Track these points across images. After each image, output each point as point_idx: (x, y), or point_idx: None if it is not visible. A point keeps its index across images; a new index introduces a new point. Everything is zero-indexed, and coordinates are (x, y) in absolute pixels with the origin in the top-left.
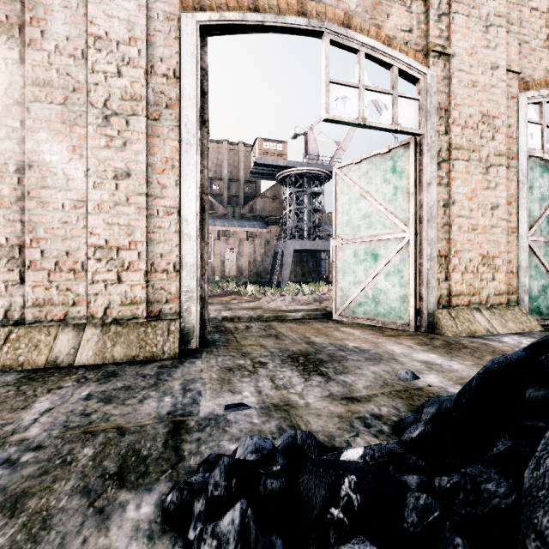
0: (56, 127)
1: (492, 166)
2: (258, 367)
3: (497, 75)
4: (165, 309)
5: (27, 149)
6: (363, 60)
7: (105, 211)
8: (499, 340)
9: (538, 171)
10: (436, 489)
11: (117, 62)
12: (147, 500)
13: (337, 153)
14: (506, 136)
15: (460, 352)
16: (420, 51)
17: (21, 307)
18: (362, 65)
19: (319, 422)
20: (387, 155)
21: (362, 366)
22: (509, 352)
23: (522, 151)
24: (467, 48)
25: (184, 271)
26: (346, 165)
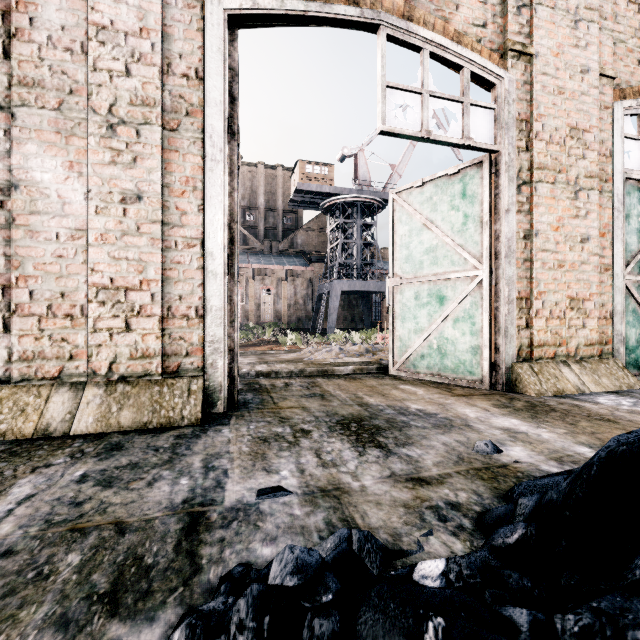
0: (48, 138)
1: (582, 190)
2: (300, 437)
3: (589, 80)
4: (185, 363)
5: (11, 165)
6: (427, 60)
7: (111, 242)
8: (593, 400)
9: (636, 196)
10: (558, 634)
11: (125, 58)
12: (147, 637)
13: (392, 179)
14: (599, 154)
15: (548, 417)
16: (496, 50)
17: (5, 362)
18: (426, 66)
19: (379, 514)
20: (455, 177)
21: (429, 435)
22: (608, 416)
23: (618, 172)
24: (552, 47)
25: (209, 317)
26: (406, 188)
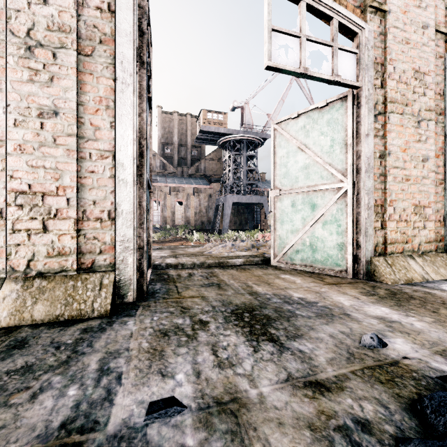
0: None
1: (423, 121)
2: (198, 329)
3: (428, 34)
4: (98, 260)
5: None
6: (304, 10)
7: (29, 152)
8: (439, 288)
9: None
10: None
11: None
12: None
13: (268, 124)
14: (435, 93)
15: (411, 305)
16: (358, 6)
17: None
18: (304, 15)
19: (284, 442)
20: (324, 109)
21: (315, 326)
22: None
23: None
24: (401, 6)
25: (120, 219)
26: (284, 120)
